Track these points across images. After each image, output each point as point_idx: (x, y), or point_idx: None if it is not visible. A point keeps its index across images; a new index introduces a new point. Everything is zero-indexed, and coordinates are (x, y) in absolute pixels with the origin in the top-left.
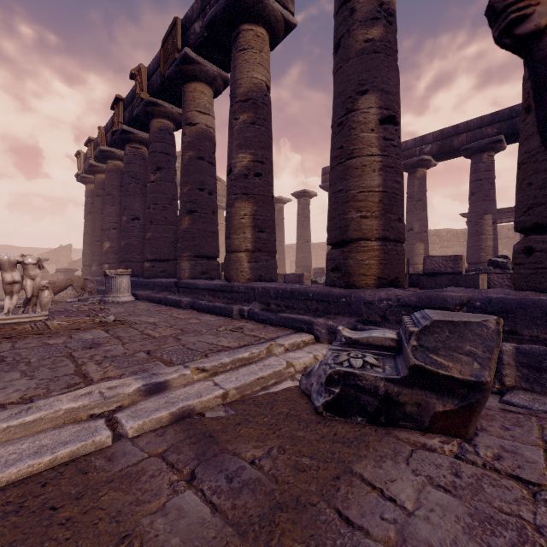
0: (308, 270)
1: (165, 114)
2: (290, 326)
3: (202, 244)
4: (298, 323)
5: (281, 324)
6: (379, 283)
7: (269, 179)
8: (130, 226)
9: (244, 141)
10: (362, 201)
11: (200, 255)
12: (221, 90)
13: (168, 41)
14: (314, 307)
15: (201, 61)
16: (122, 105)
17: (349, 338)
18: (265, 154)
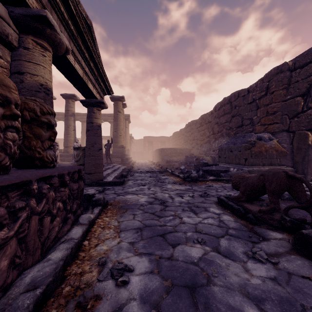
0: None
1: None
2: None
3: None
4: None
5: None
6: None
7: None
8: None
9: None
10: None
11: None
12: None
13: None
14: None
15: None
16: None
17: None
18: None
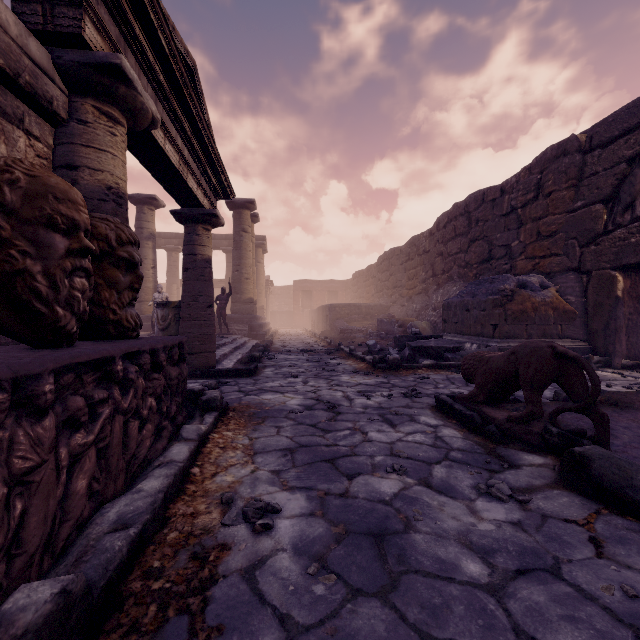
0: None
1: None
2: None
3: None
4: None
5: None
6: None
7: None
8: None
9: None
10: None
11: None
12: None
13: None
14: None
15: None
16: None
17: None
18: None
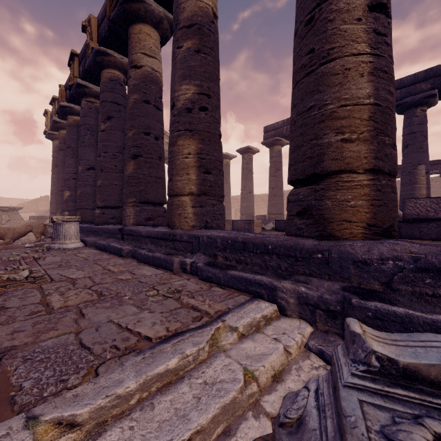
0: (252, 217)
1: (115, 65)
2: (242, 288)
3: (148, 189)
4: (254, 286)
5: (231, 284)
6: (368, 232)
7: (216, 115)
8: (85, 175)
9: (188, 71)
10: (345, 118)
11: (145, 201)
12: (168, 35)
13: None
14: (273, 263)
15: None
16: (77, 60)
17: (388, 359)
18: (211, 86)
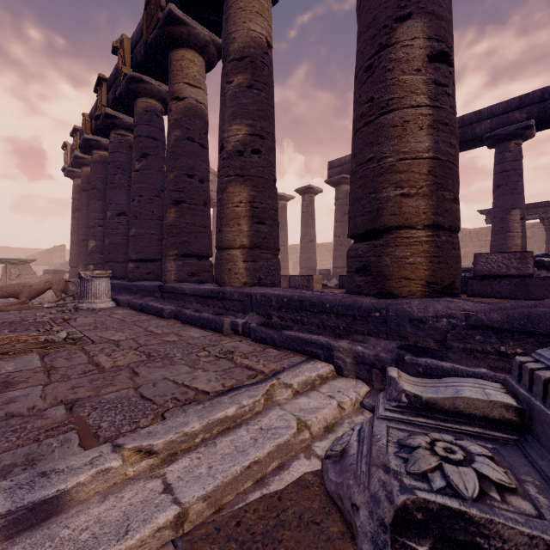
0: (314, 271)
1: (151, 93)
2: (299, 349)
3: (192, 240)
4: (311, 346)
5: (286, 345)
6: (428, 290)
7: (271, 157)
8: (115, 222)
9: (239, 109)
10: (404, 172)
11: (189, 254)
12: (215, 60)
13: (151, 0)
14: (331, 322)
15: (189, 22)
16: (106, 86)
17: (414, 396)
18: (265, 126)
